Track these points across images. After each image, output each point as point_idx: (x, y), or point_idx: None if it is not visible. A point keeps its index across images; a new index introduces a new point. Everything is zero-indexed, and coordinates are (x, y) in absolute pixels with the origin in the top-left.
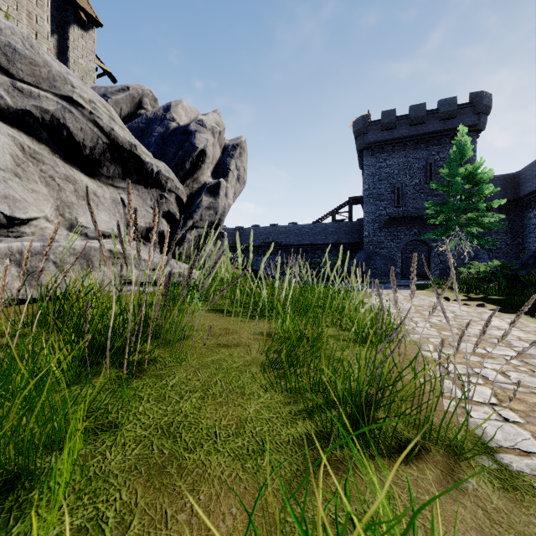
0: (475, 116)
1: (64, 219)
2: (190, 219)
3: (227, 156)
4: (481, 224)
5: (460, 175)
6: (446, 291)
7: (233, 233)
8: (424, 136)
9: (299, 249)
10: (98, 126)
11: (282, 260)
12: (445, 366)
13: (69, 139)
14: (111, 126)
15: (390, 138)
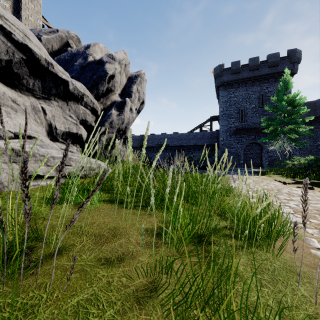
0: (291, 65)
1: None
2: (103, 126)
3: (131, 82)
4: (298, 132)
5: (283, 101)
6: (278, 176)
7: (138, 138)
8: (258, 77)
9: (179, 148)
10: (12, 41)
11: (169, 155)
12: None
13: None
14: (26, 43)
15: (237, 79)
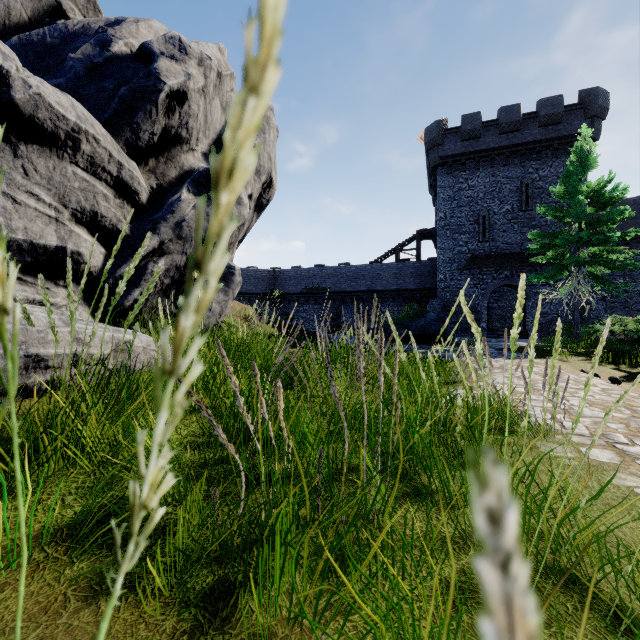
0: (586, 121)
1: None
2: (154, 235)
3: None
4: (610, 263)
5: (579, 194)
6: (580, 359)
7: (267, 276)
8: (518, 148)
9: (352, 297)
10: None
11: (331, 311)
12: None
13: None
14: None
15: (474, 151)
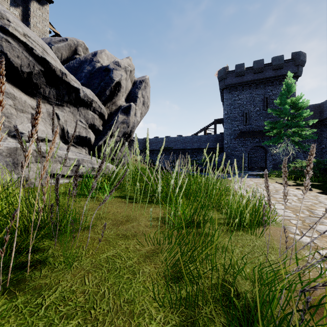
0: (295, 67)
1: (4, 126)
2: (110, 130)
3: (136, 88)
4: (301, 135)
5: (287, 104)
6: (281, 178)
7: (142, 141)
8: (262, 80)
9: (183, 151)
10: (33, 55)
11: (173, 158)
12: (320, 253)
13: (8, 64)
14: (44, 57)
15: (241, 81)
